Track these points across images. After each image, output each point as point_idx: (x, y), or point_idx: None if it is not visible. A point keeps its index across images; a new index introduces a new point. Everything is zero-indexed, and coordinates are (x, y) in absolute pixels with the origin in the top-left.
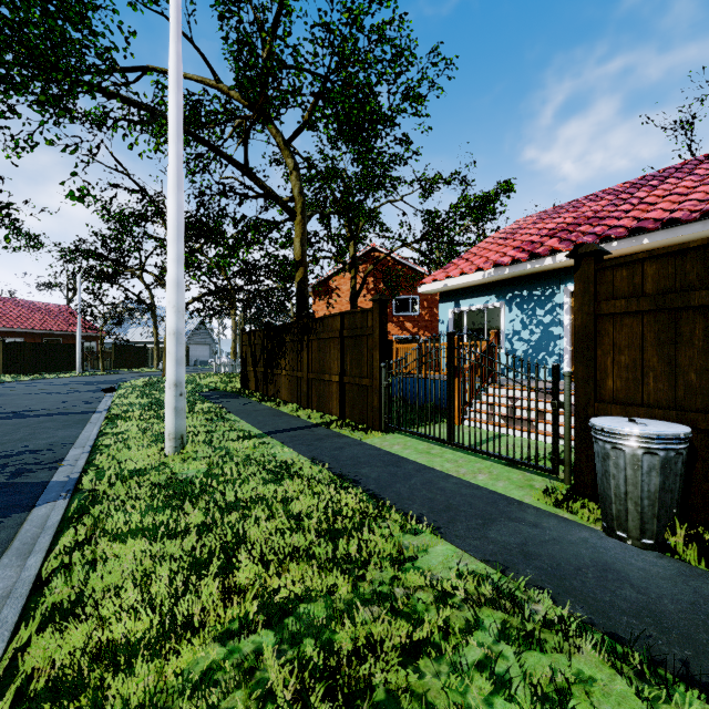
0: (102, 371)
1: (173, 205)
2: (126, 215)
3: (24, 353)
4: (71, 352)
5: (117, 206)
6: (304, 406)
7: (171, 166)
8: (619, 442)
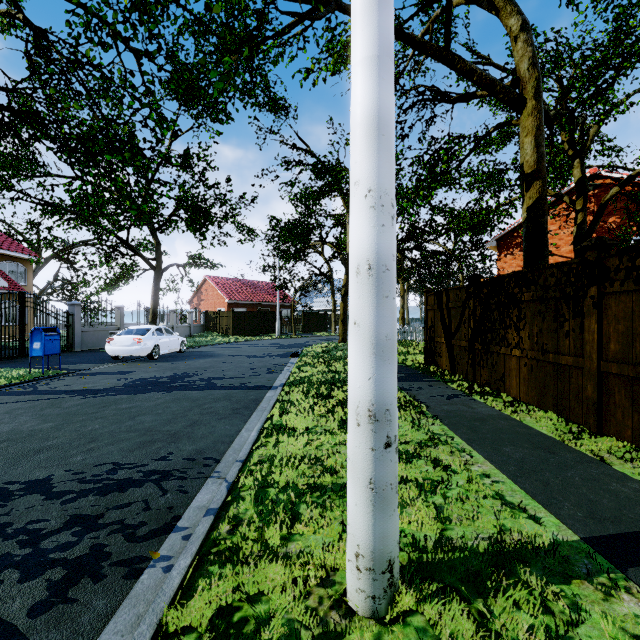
0: (294, 334)
1: None
2: (308, 188)
3: (245, 320)
4: (273, 319)
5: (303, 187)
6: (585, 425)
7: None
8: None
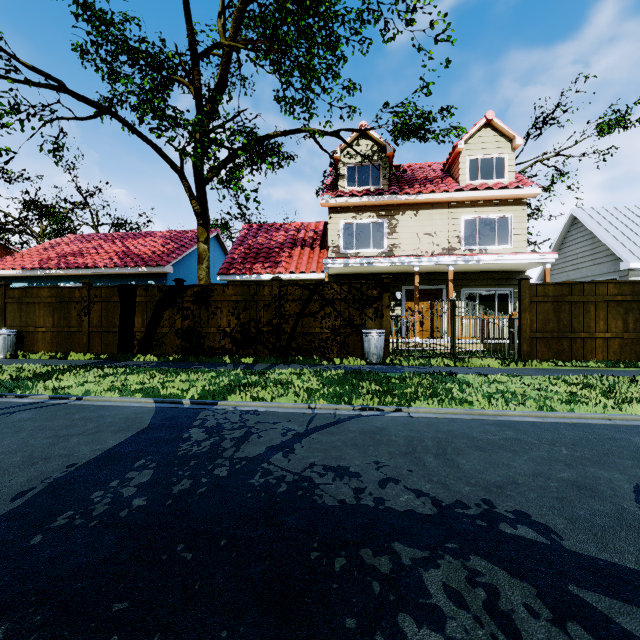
0: None
1: None
2: None
3: None
4: None
5: None
6: None
7: None
8: None
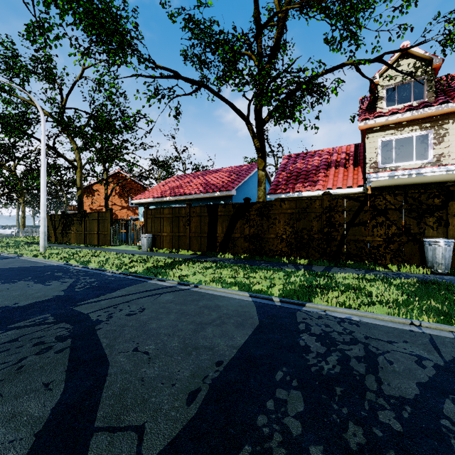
0: None
1: (43, 182)
2: None
3: None
4: None
5: None
6: (83, 243)
7: (42, 171)
8: (142, 236)
